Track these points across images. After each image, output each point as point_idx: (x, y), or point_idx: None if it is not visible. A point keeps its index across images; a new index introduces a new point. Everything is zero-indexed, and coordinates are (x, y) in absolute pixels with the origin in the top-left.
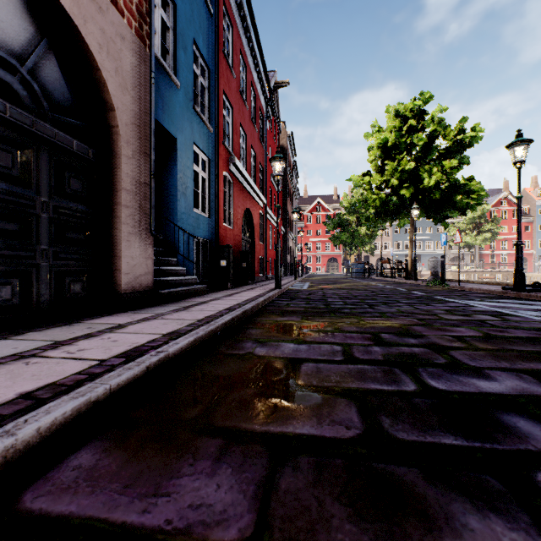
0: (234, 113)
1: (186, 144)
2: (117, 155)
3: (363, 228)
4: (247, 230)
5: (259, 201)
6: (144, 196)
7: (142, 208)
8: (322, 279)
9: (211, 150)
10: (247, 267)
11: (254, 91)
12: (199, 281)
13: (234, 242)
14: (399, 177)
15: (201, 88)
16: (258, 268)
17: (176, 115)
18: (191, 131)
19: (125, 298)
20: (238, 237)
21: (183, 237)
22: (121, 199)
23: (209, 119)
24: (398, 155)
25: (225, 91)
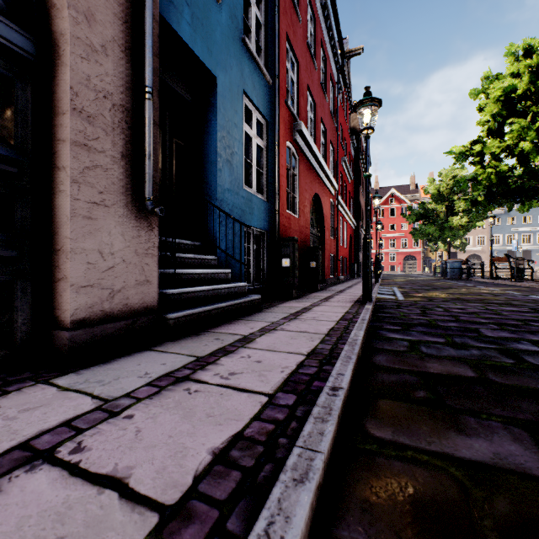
0: (300, 69)
1: (232, 91)
2: (63, 39)
3: (455, 218)
4: (315, 222)
5: (329, 186)
6: (134, 136)
7: (129, 158)
8: (407, 281)
9: (270, 109)
10: (316, 267)
11: (323, 52)
12: (252, 287)
13: (300, 235)
14: (534, 138)
15: (257, 32)
16: (328, 268)
17: (215, 42)
18: (240, 74)
19: (77, 339)
20: (305, 230)
21: (226, 224)
22: (68, 130)
23: (266, 67)
24: (534, 106)
25: (288, 35)
